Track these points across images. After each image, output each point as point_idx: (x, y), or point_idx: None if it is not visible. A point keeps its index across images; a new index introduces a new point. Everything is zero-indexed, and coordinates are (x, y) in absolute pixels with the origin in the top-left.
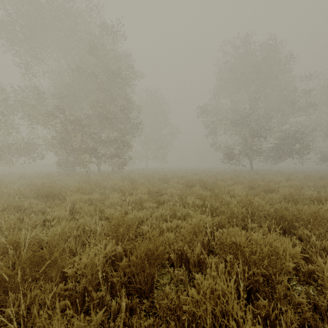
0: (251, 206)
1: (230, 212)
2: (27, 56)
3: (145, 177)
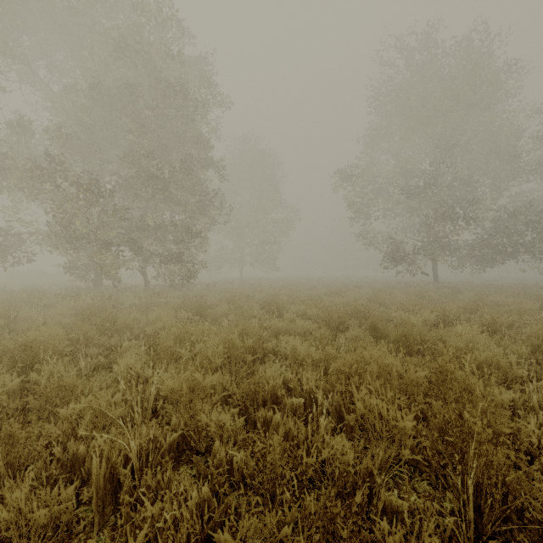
0: None
1: None
2: (3, 60)
3: (233, 299)
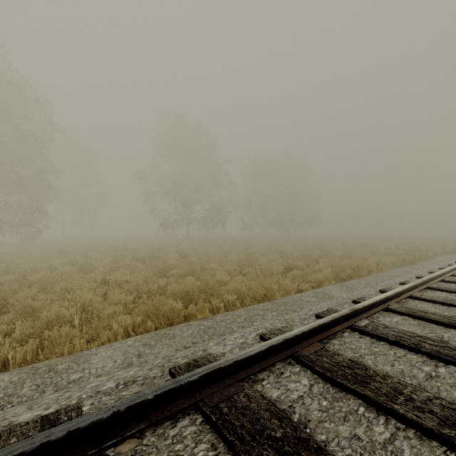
0: (136, 256)
1: (124, 258)
2: None
3: (71, 247)
